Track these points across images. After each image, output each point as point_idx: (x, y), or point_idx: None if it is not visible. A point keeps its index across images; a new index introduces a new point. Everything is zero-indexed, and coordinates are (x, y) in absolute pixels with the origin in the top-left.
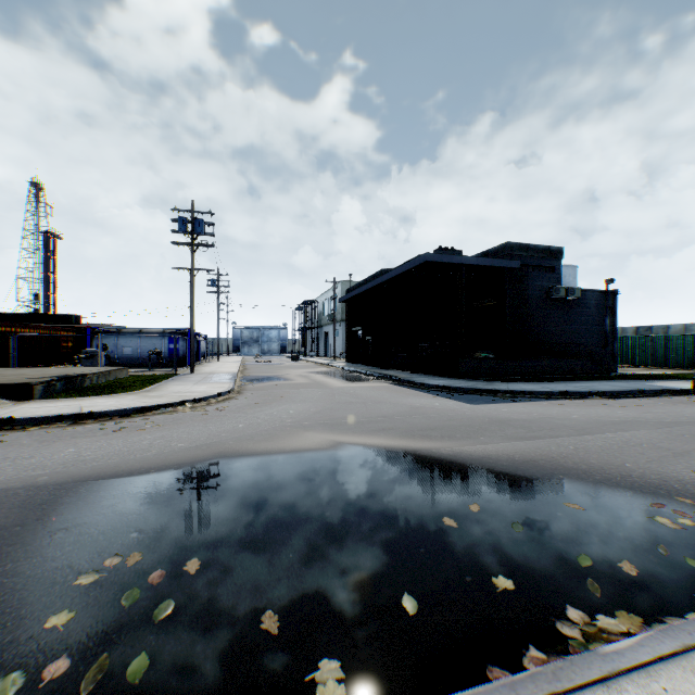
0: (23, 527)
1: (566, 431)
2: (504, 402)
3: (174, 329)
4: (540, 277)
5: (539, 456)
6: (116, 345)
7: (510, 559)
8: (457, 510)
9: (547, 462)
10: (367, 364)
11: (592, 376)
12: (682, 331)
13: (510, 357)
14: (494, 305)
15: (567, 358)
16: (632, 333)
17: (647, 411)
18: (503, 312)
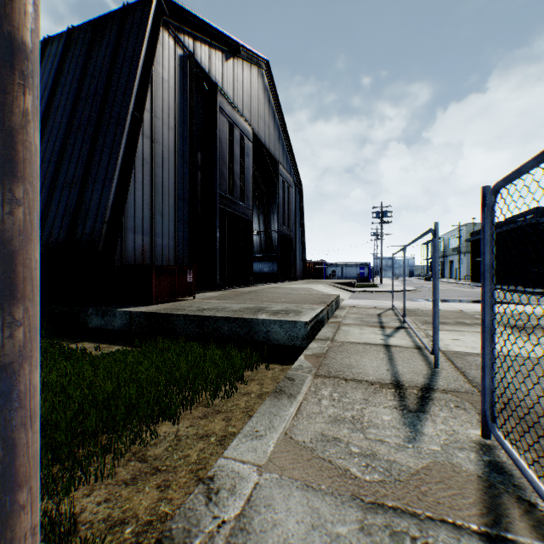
0: (414, 300)
1: None
2: None
3: (361, 262)
4: None
5: None
6: (335, 271)
7: None
8: None
9: None
10: None
11: None
12: None
13: None
14: None
15: None
16: None
17: None
18: None
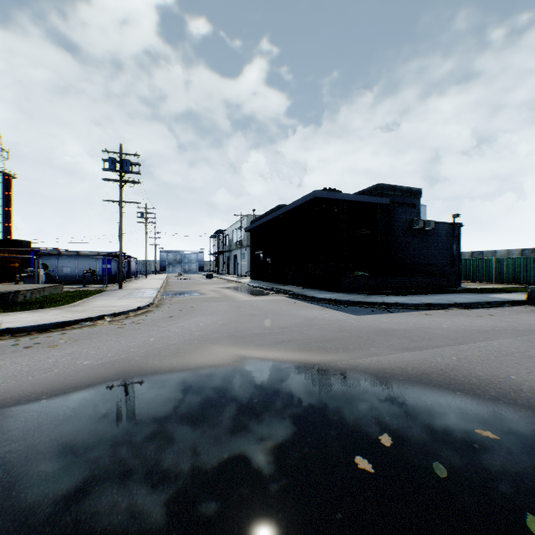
0: None
1: (443, 341)
2: (382, 313)
3: (107, 252)
4: (404, 212)
5: (429, 369)
6: (57, 266)
7: (448, 528)
8: (368, 444)
9: (439, 375)
10: (267, 280)
11: (444, 290)
12: (506, 255)
13: (382, 275)
14: (367, 234)
15: (425, 276)
16: (468, 257)
17: (500, 320)
18: (376, 239)
